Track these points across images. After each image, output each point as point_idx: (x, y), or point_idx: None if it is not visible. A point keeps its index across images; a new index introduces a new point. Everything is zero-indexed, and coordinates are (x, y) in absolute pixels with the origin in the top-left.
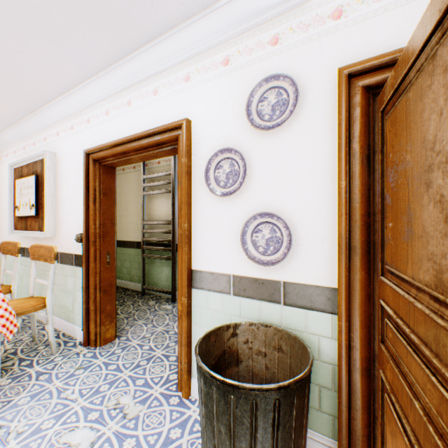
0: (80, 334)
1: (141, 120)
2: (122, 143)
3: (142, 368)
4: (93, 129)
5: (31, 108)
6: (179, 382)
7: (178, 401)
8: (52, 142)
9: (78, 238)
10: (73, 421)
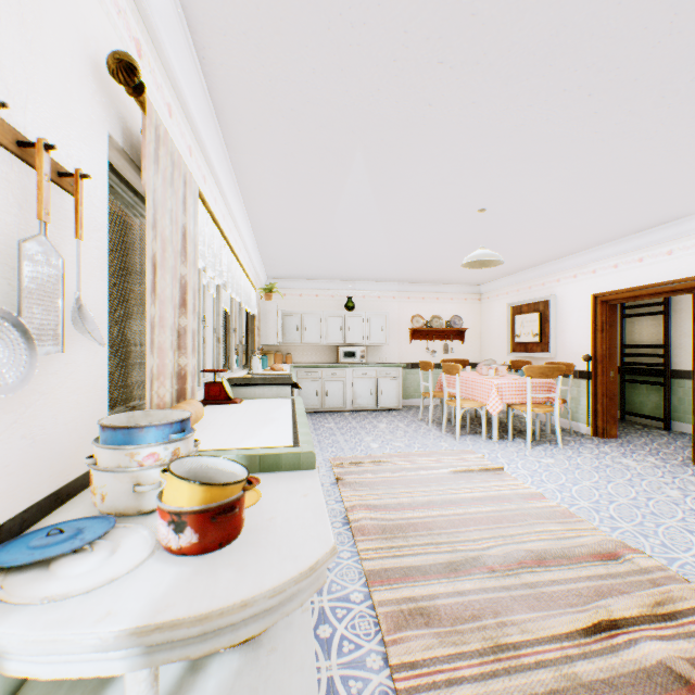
0: (583, 429)
1: (653, 273)
2: (633, 290)
3: (653, 453)
4: (598, 278)
5: (536, 265)
6: (694, 460)
7: (694, 468)
8: (551, 287)
9: (585, 358)
10: (615, 457)
